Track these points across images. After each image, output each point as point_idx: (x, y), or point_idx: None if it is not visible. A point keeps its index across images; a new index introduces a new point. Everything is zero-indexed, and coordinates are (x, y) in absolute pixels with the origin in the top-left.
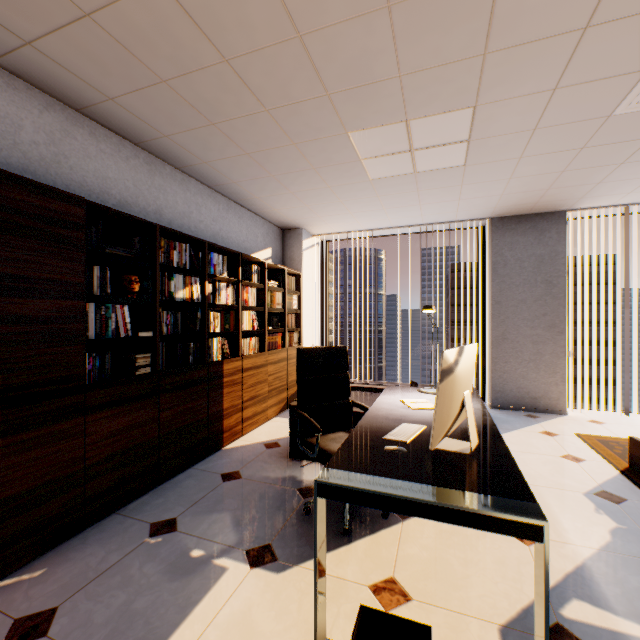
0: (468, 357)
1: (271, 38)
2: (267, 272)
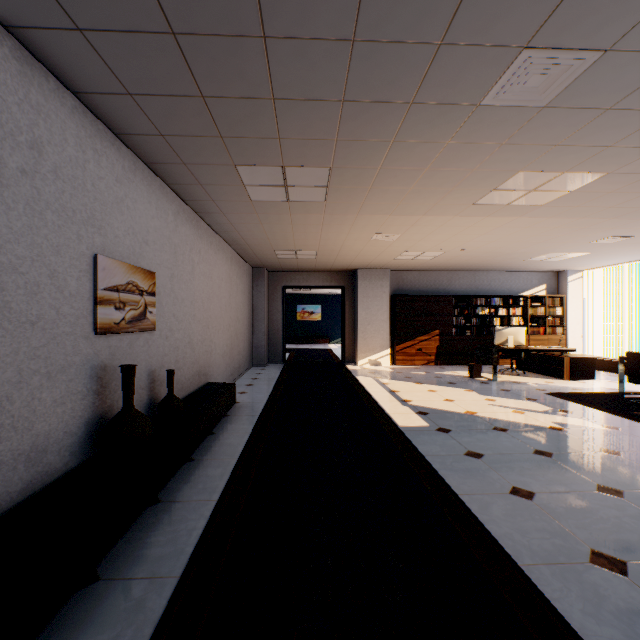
0: (513, 329)
1: (481, 261)
2: (538, 298)
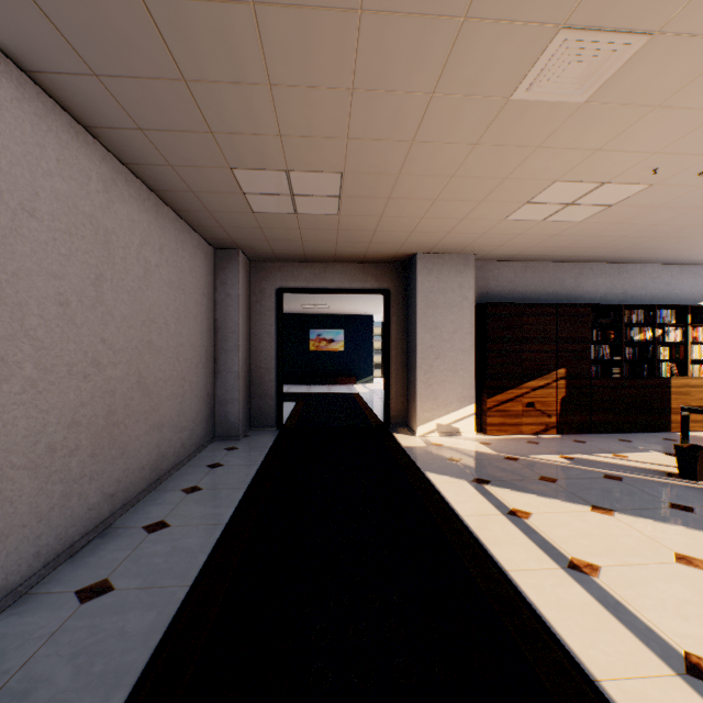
0: None
1: (675, 230)
2: None
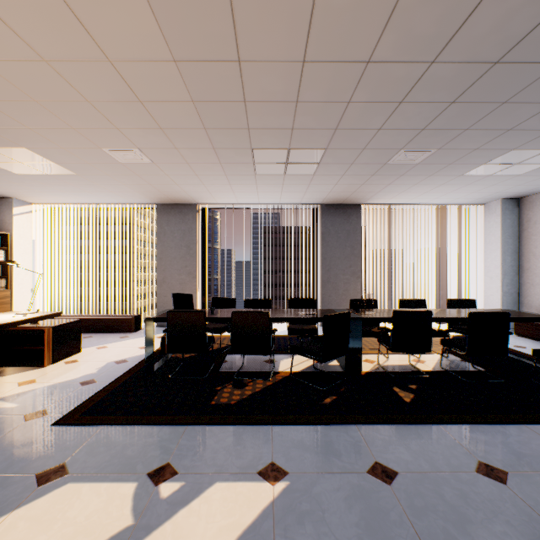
0: None
1: None
2: None
